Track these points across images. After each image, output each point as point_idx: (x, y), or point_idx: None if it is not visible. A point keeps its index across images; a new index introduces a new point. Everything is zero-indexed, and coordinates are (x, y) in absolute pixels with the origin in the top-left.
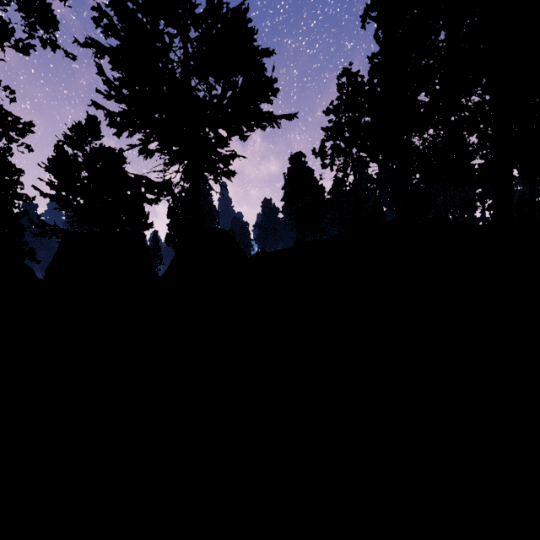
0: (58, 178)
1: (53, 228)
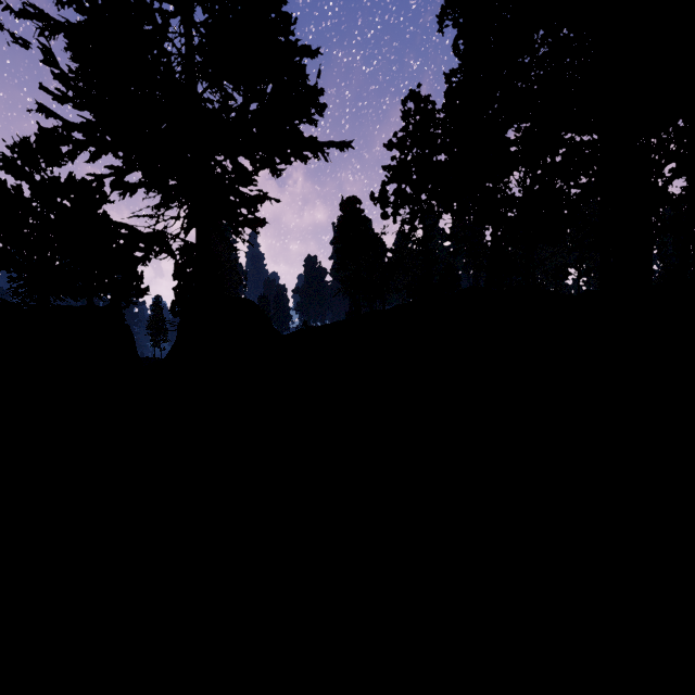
0: None
1: None
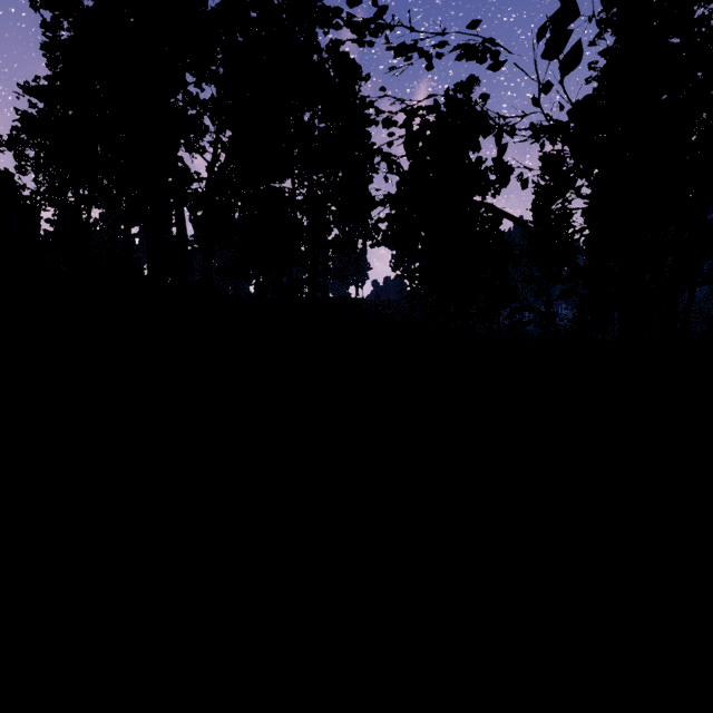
0: None
1: None
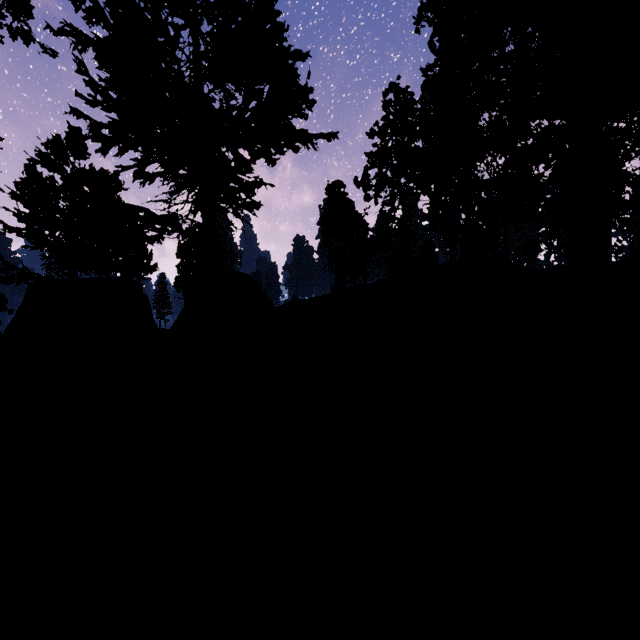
0: (29, 207)
1: (22, 272)
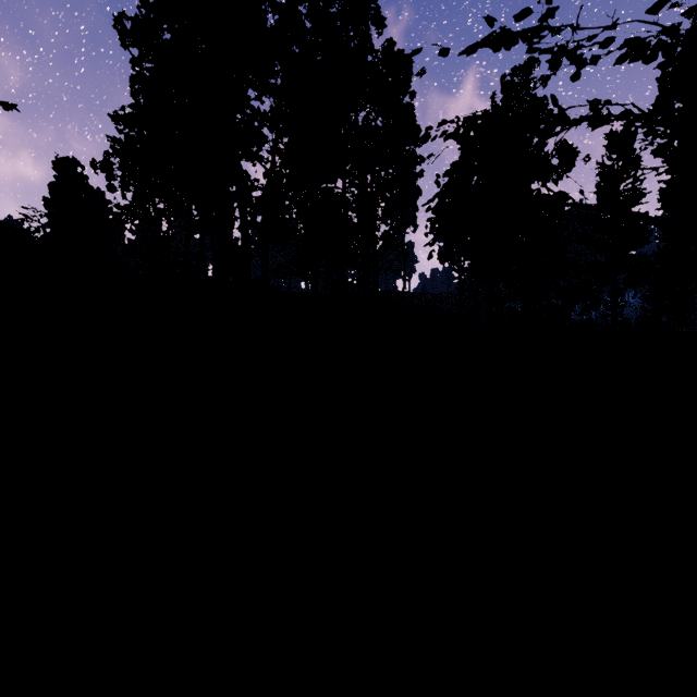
0: None
1: None
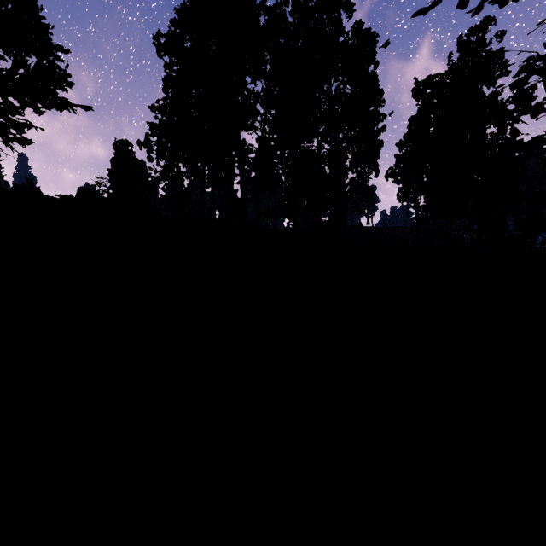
0: None
1: None
